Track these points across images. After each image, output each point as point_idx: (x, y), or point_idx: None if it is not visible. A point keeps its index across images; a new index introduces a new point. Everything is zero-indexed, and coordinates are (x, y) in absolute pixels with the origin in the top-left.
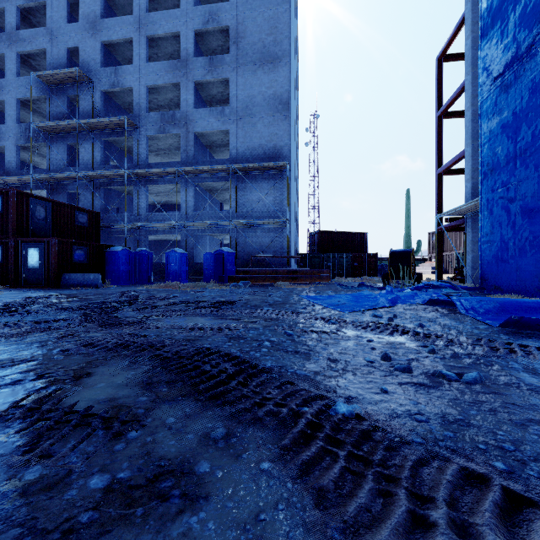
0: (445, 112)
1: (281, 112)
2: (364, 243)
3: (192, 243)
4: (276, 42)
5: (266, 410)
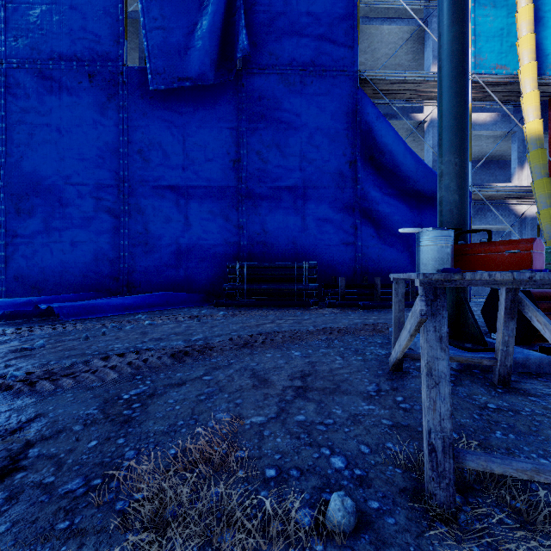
0: None
1: None
2: None
3: None
4: None
5: None
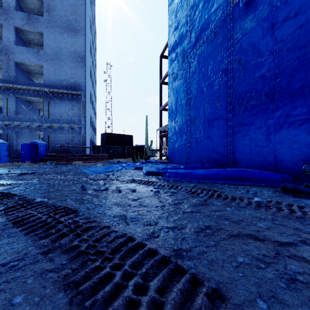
0: (163, 82)
1: (79, 62)
2: (131, 140)
3: (13, 136)
4: (76, 20)
5: (3, 204)
